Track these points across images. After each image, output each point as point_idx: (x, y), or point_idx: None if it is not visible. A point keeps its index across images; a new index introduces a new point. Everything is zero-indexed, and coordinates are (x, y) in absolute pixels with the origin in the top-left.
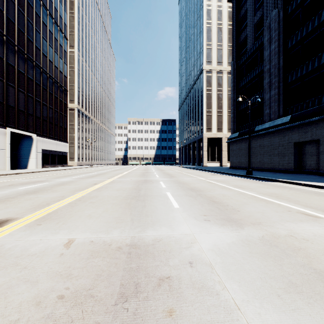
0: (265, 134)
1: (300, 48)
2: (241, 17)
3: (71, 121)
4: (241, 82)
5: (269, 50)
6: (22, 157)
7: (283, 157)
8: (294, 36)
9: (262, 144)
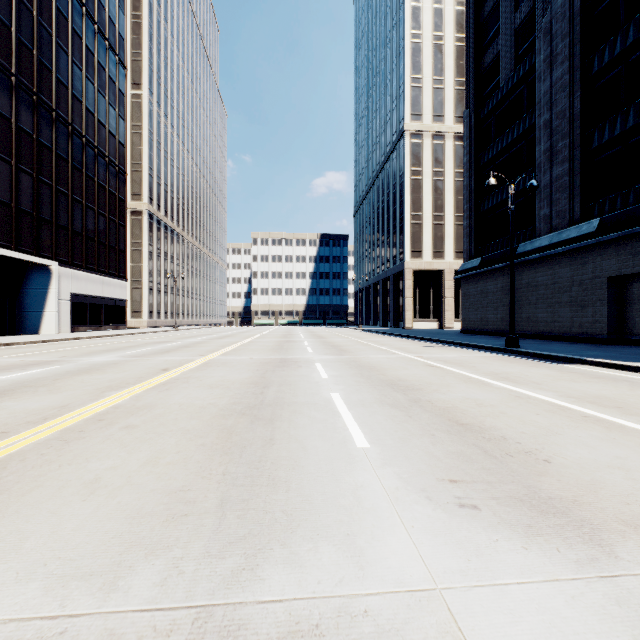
0: (539, 261)
1: (620, 73)
2: (486, 18)
3: (136, 236)
4: (486, 152)
5: (549, 80)
6: (29, 309)
7: (581, 308)
8: (608, 47)
9: (534, 282)
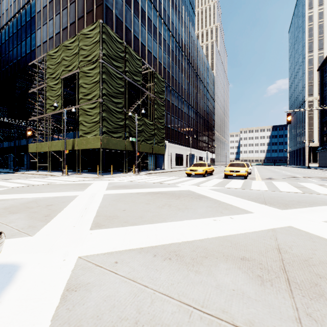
0: None
1: None
2: (324, 83)
3: None
4: (323, 119)
5: None
6: None
7: None
8: None
9: None
